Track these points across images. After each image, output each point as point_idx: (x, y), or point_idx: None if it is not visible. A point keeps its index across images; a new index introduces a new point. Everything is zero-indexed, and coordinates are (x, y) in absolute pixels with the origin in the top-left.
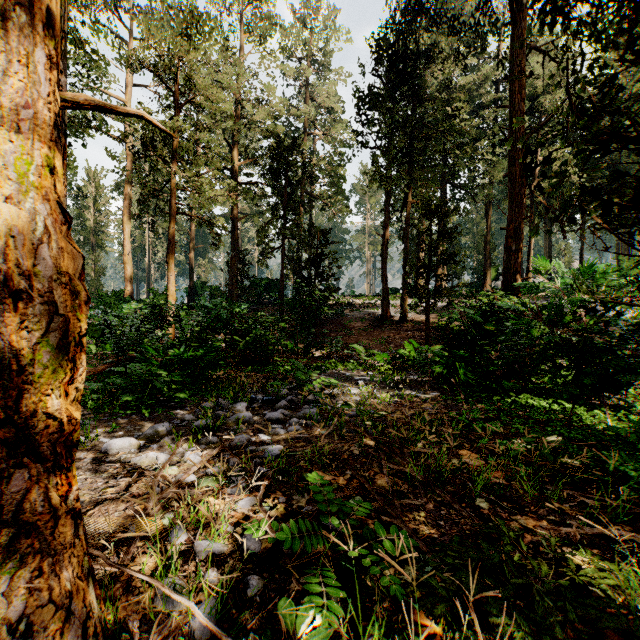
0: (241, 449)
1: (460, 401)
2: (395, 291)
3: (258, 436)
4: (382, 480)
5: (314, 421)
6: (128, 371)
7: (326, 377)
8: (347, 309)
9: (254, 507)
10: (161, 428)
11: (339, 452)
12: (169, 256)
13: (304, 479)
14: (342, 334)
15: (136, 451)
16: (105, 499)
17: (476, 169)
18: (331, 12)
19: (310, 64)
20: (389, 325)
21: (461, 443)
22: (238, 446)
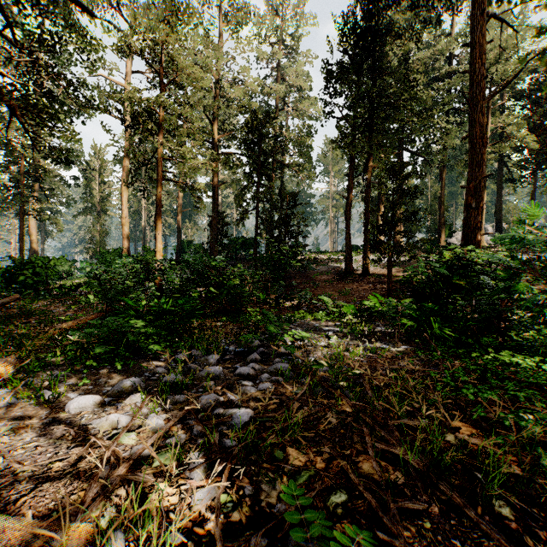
0: (206, 414)
1: (437, 357)
2: (356, 248)
3: (227, 396)
4: (368, 464)
5: (285, 378)
6: (103, 323)
7: (296, 327)
8: (314, 264)
9: (214, 502)
10: (130, 383)
11: (314, 419)
12: (157, 217)
13: (275, 458)
14: (309, 286)
15: (99, 410)
16: (46, 479)
17: (430, 137)
18: (299, 1)
19: (281, 48)
20: (352, 278)
21: (450, 410)
22: (204, 408)
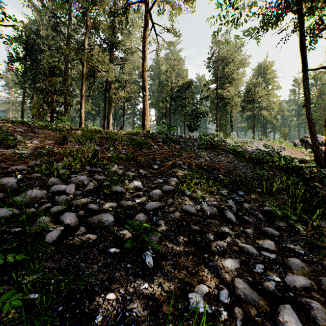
0: None
1: None
2: None
3: None
4: None
5: None
6: None
7: None
8: None
9: None
10: None
11: None
12: None
13: None
14: None
15: None
16: None
17: None
18: None
19: None
20: None
21: None
22: None
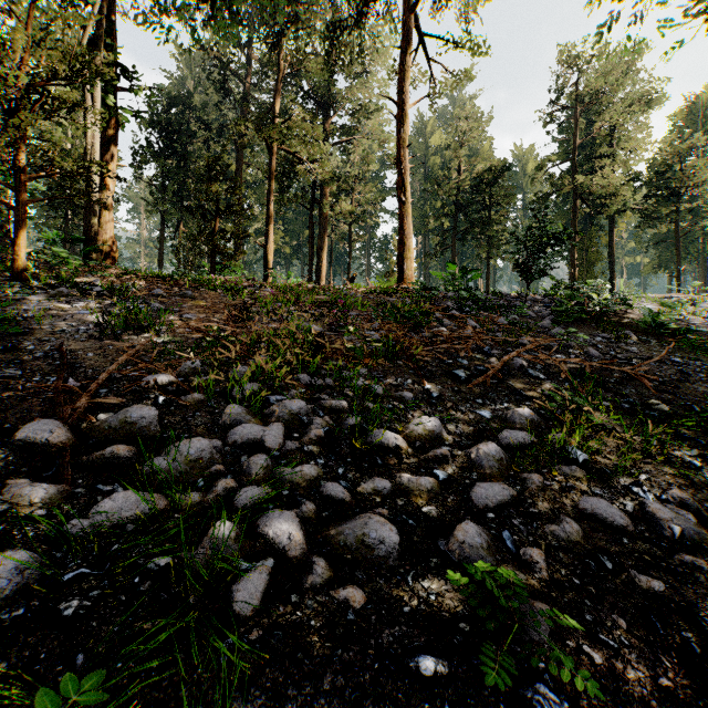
0: None
1: None
2: None
3: None
4: None
5: None
6: None
7: None
8: None
9: None
10: None
11: None
12: None
13: None
14: None
15: None
16: None
17: None
18: None
19: None
20: None
21: None
22: None
